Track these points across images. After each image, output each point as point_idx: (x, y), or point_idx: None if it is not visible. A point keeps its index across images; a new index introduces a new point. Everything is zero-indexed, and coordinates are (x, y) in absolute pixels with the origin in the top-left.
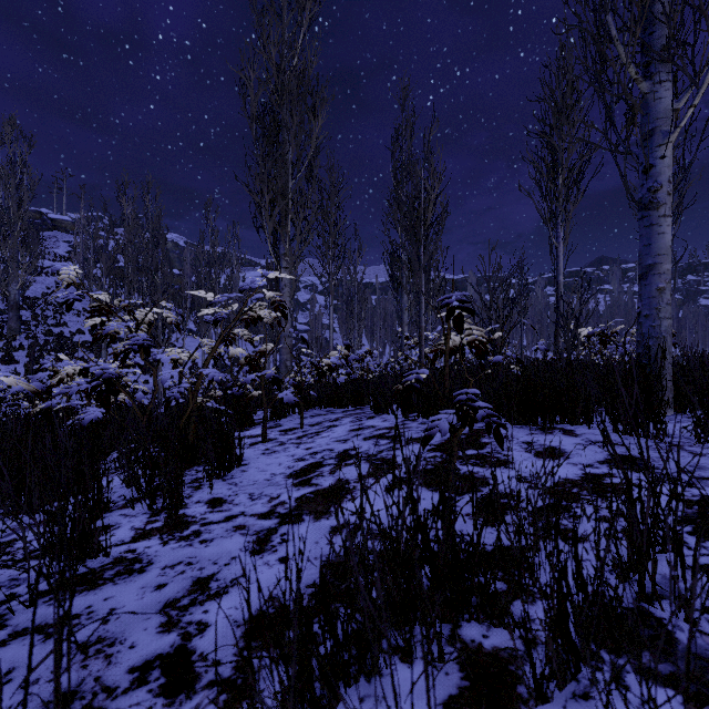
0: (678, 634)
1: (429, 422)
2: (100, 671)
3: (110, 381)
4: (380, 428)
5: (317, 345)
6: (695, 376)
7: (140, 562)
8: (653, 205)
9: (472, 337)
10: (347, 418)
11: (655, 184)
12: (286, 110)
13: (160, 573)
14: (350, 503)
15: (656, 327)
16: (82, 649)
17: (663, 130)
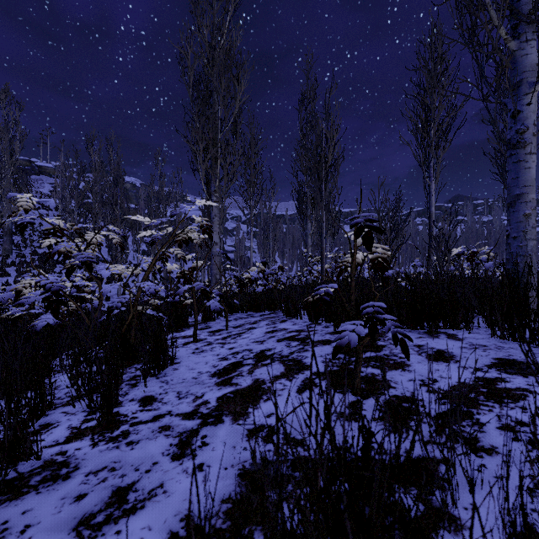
0: None
1: (331, 326)
2: None
3: (58, 293)
4: (291, 330)
5: (241, 262)
6: None
7: (67, 466)
8: (520, 144)
9: (375, 254)
10: (263, 321)
11: (522, 127)
12: (216, 77)
13: (83, 480)
14: (266, 404)
15: (523, 247)
16: None
17: (529, 81)
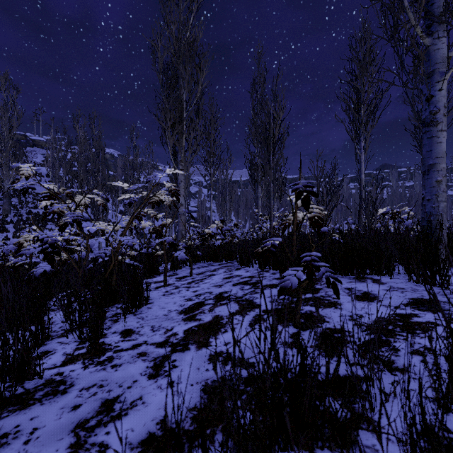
0: None
1: (277, 273)
2: None
3: (53, 245)
4: (244, 276)
5: (202, 220)
6: None
7: (64, 384)
8: (433, 123)
9: (313, 214)
10: (221, 269)
11: (435, 108)
12: (181, 66)
13: (77, 394)
14: (224, 335)
15: (435, 207)
16: None
17: (440, 71)
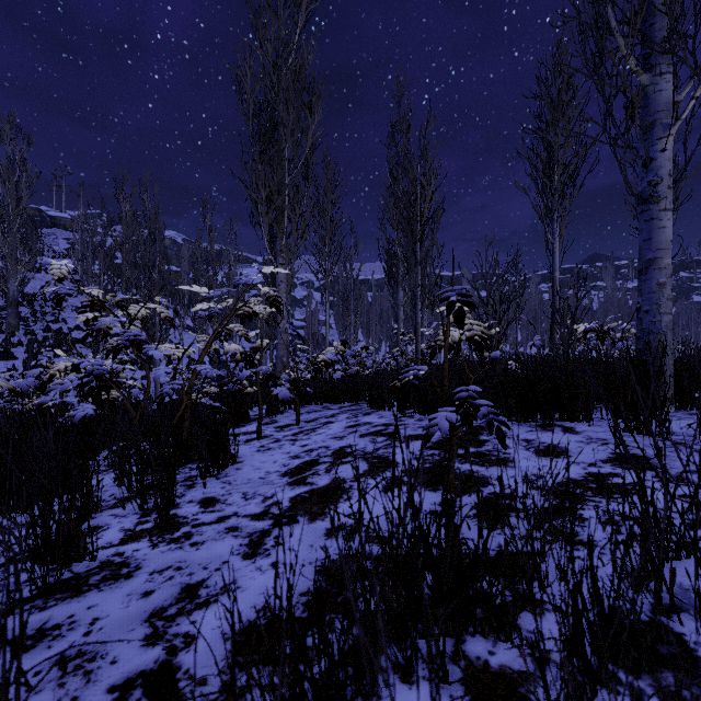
0: (700, 652)
1: (426, 419)
2: (77, 691)
3: (101, 378)
4: (376, 424)
5: (313, 341)
6: (699, 372)
7: (127, 566)
8: (653, 199)
9: (472, 332)
10: (343, 414)
11: (655, 177)
12: (282, 106)
13: (147, 578)
14: (346, 503)
15: (656, 322)
16: (60, 665)
17: (663, 122)
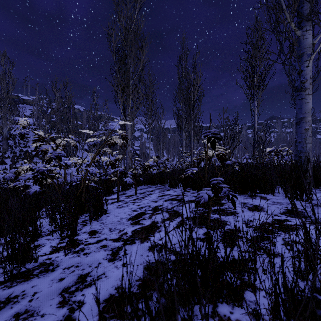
0: None
1: (196, 192)
2: None
3: (42, 173)
4: (172, 195)
5: (143, 156)
6: None
7: (52, 265)
8: (302, 89)
9: (218, 152)
10: (157, 190)
11: (304, 79)
12: (129, 47)
13: (61, 271)
14: (158, 234)
15: (304, 147)
16: (16, 317)
17: (307, 53)
